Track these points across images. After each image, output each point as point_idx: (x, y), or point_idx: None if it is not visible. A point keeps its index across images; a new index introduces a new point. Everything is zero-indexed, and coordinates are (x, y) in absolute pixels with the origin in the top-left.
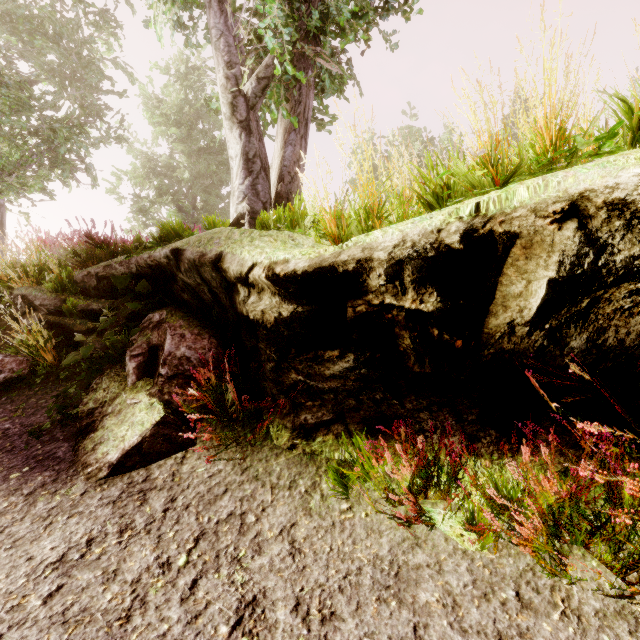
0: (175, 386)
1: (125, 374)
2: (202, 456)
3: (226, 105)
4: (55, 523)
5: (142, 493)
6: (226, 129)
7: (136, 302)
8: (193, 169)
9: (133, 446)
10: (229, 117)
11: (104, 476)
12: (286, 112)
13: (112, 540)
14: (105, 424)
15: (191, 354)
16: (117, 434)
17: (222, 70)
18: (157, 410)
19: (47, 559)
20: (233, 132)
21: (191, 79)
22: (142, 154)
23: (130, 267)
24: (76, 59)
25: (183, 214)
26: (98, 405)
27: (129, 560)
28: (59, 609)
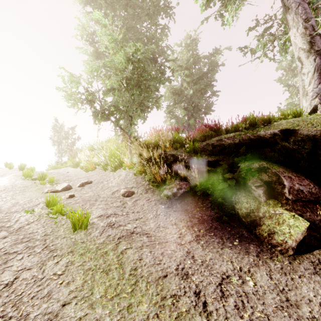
0: (299, 206)
1: (253, 195)
2: None
3: (306, 44)
4: (294, 278)
5: None
6: (303, 58)
7: (240, 157)
8: (193, 89)
9: (301, 240)
10: (307, 50)
11: (292, 254)
12: None
13: None
14: (264, 222)
15: (302, 188)
16: (282, 230)
17: (301, 24)
18: (301, 220)
19: (320, 303)
20: (309, 58)
21: (191, 45)
22: (169, 86)
23: (234, 140)
24: (160, 50)
25: (186, 111)
26: (249, 211)
27: None
28: None
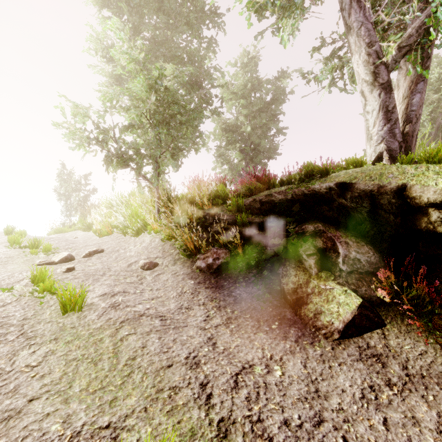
0: (354, 279)
1: (304, 266)
2: (398, 335)
3: (369, 74)
4: (333, 367)
5: (375, 357)
6: (366, 92)
7: (292, 218)
8: (252, 124)
9: (349, 320)
10: (371, 83)
11: (337, 338)
12: (419, 68)
13: (387, 390)
14: (312, 300)
15: (360, 257)
16: (330, 309)
17: (364, 50)
18: (353, 296)
19: (354, 393)
20: (373, 93)
21: (250, 66)
22: (220, 120)
23: (286, 195)
24: (203, 72)
25: (243, 154)
26: (296, 286)
27: (416, 411)
28: (403, 437)
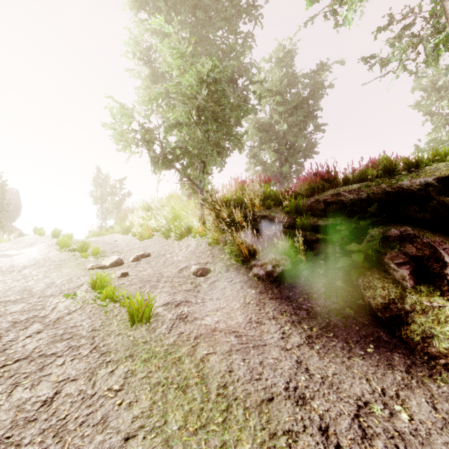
0: None
1: (392, 277)
2: None
3: None
4: None
5: None
6: None
7: (369, 220)
8: (288, 122)
9: None
10: None
11: None
12: None
13: None
14: (415, 320)
15: None
16: (445, 333)
17: None
18: None
19: None
20: None
21: (285, 60)
22: (253, 119)
23: (359, 194)
24: (241, 67)
25: (278, 154)
26: (387, 301)
27: None
28: None
